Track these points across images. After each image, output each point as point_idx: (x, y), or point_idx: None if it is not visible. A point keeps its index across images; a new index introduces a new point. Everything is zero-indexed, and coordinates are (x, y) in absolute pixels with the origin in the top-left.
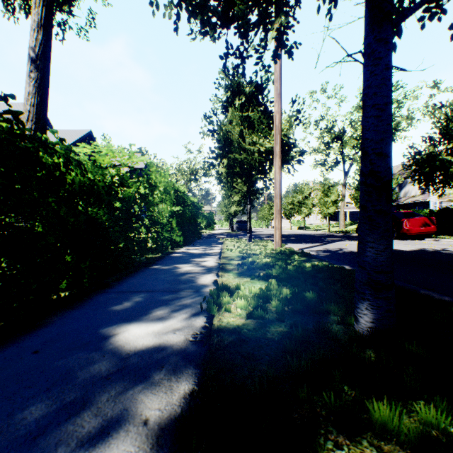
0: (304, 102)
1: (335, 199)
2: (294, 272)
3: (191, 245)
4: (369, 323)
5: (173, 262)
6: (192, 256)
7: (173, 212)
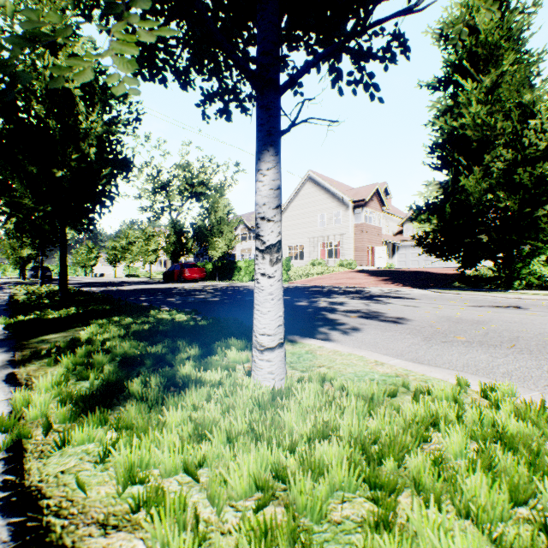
0: None
1: (157, 248)
2: (55, 293)
3: None
4: (61, 295)
5: None
6: None
7: None
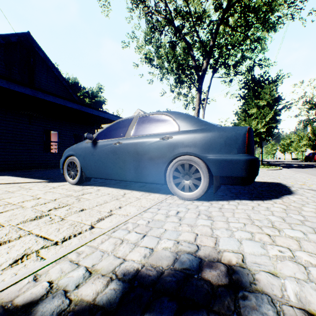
0: None
1: (305, 143)
2: None
3: None
4: None
5: None
6: None
7: None
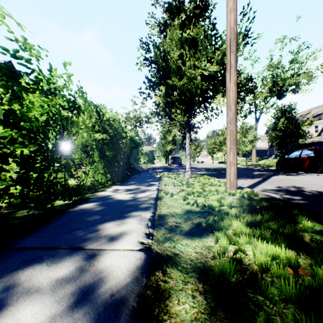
0: (253, 19)
1: (252, 139)
2: None
3: (125, 182)
4: None
5: (38, 249)
6: (107, 212)
7: (98, 144)
